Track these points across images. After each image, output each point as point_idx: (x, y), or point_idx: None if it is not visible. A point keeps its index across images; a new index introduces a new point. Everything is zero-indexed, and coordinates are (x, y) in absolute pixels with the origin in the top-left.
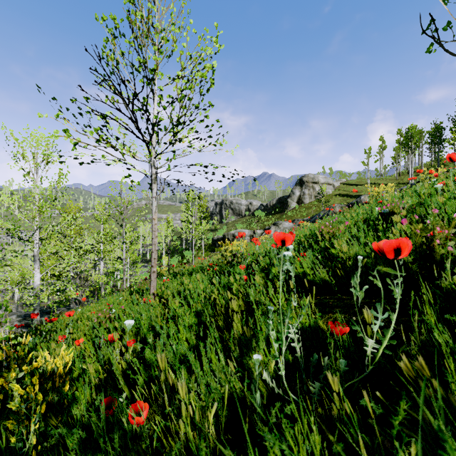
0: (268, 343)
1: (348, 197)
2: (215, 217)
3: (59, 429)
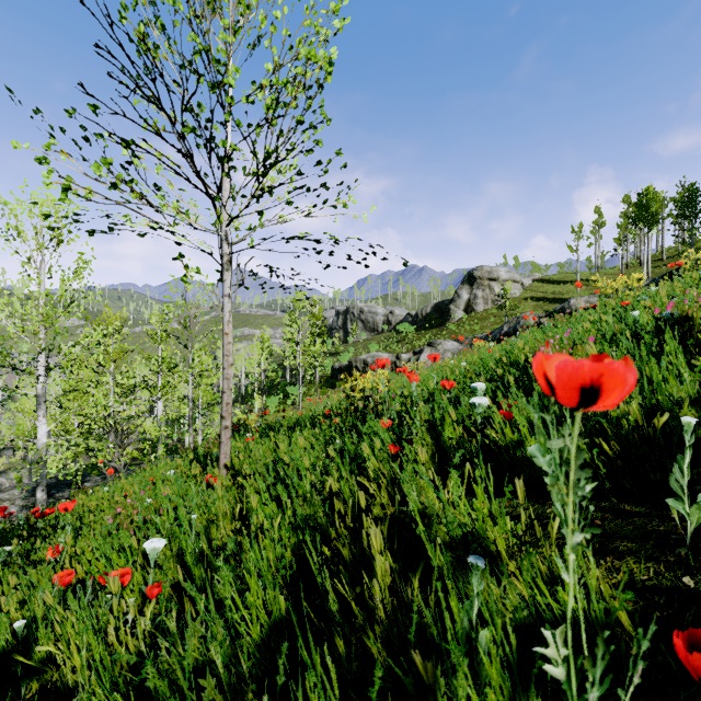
0: (470, 658)
1: (545, 301)
2: (336, 334)
3: None
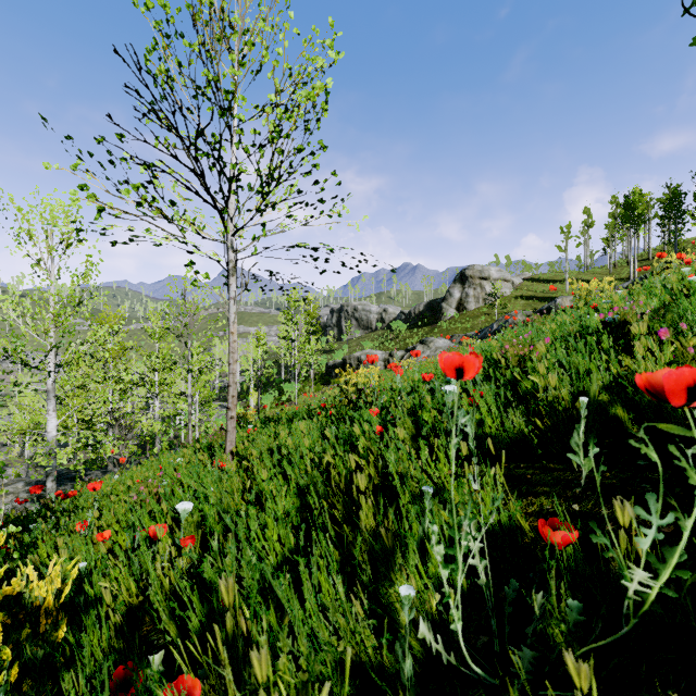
0: (423, 554)
1: (535, 300)
2: (331, 332)
3: None
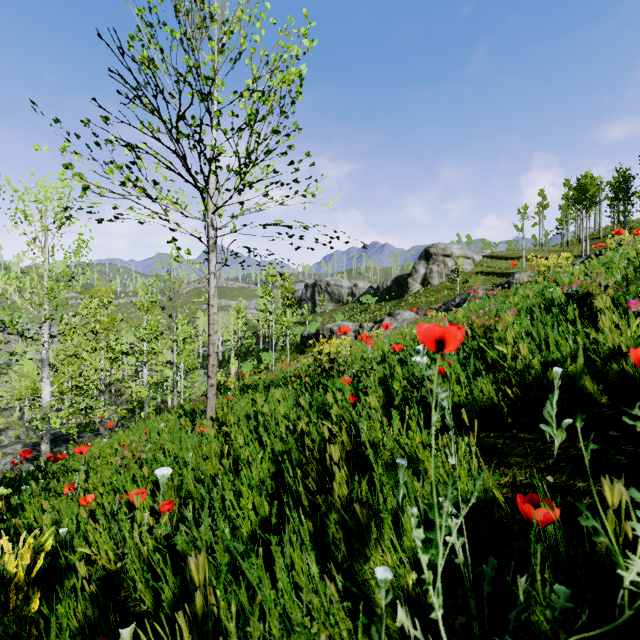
0: (397, 526)
1: (494, 275)
2: (305, 305)
3: None
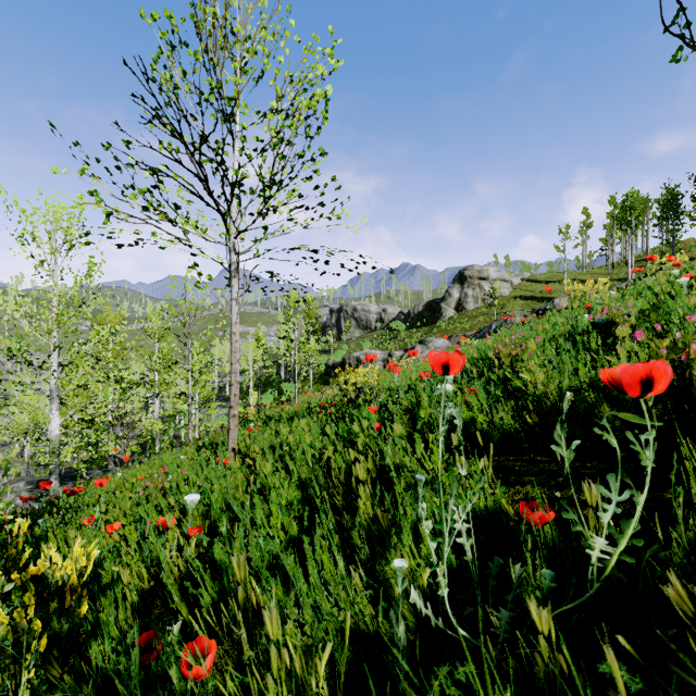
0: (416, 536)
1: (533, 300)
2: (330, 332)
3: (57, 694)
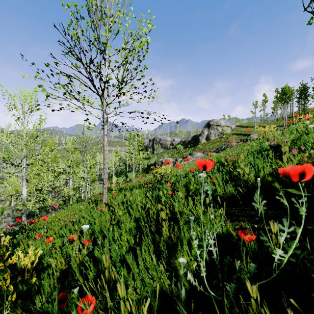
0: (189, 246)
1: (241, 135)
2: (149, 149)
3: None
